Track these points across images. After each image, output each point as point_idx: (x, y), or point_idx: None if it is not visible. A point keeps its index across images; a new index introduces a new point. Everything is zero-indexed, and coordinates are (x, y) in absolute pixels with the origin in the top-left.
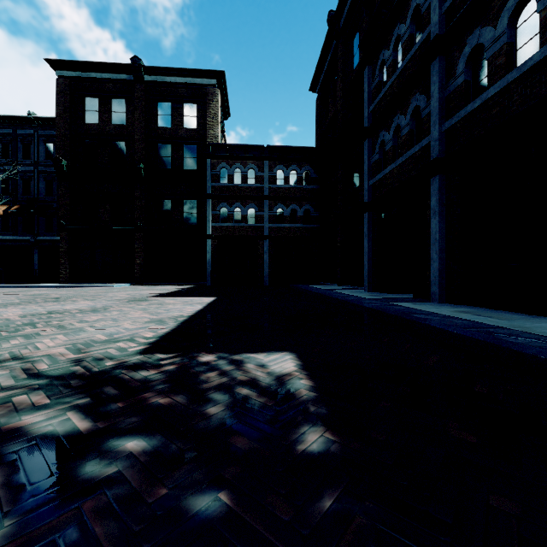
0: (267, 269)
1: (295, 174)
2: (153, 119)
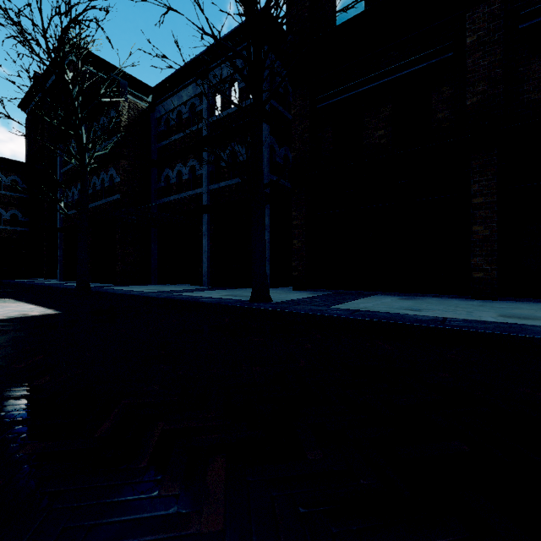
0: None
1: None
2: None
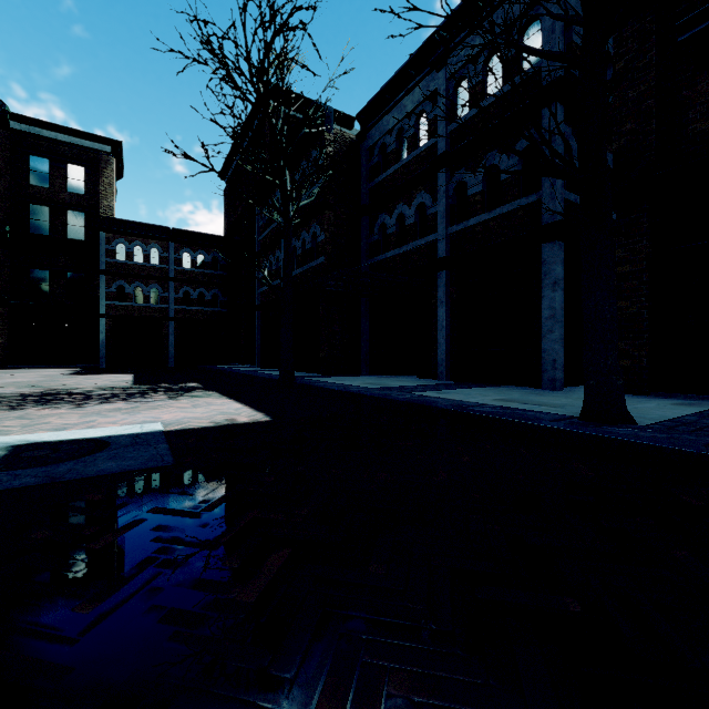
0: (173, 351)
1: (203, 259)
2: (22, 174)
